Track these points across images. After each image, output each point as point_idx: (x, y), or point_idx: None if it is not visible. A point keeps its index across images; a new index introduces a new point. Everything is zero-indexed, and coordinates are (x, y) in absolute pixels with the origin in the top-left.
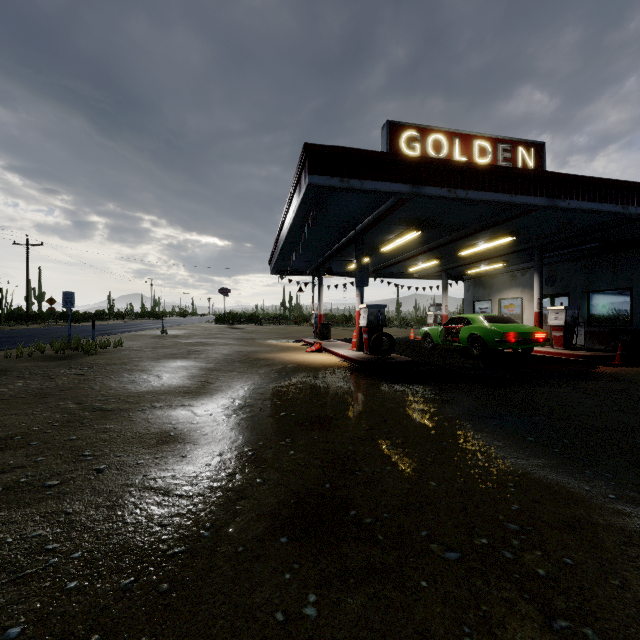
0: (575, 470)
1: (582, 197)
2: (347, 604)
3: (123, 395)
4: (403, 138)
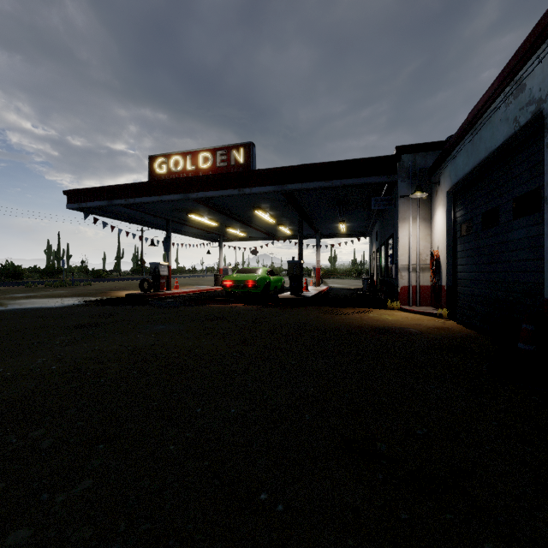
0: None
1: (208, 189)
2: None
3: None
4: (156, 164)
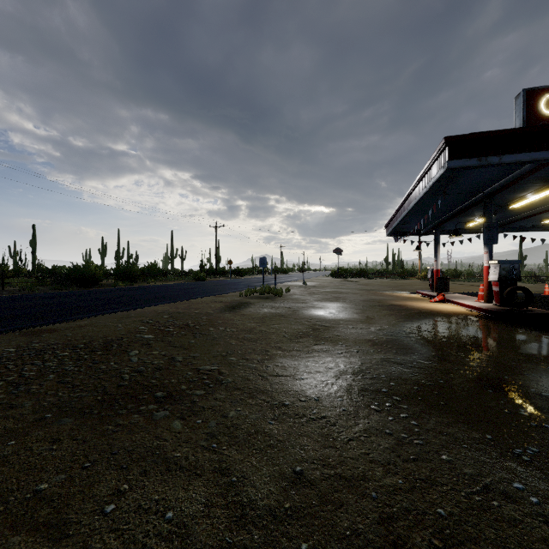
0: None
1: None
2: (545, 416)
3: (326, 320)
4: (542, 101)
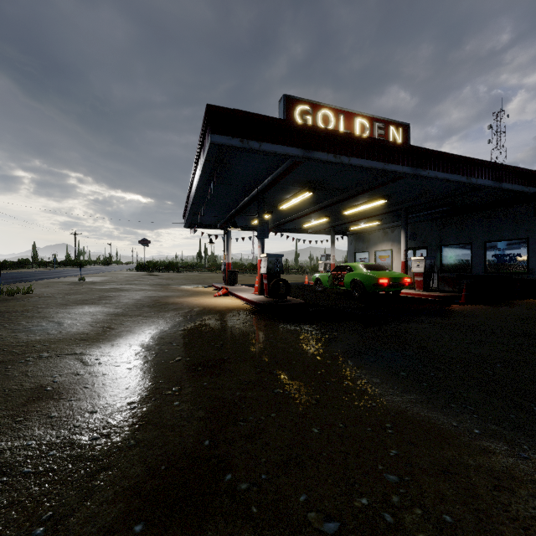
0: (443, 404)
1: (438, 168)
2: None
3: (9, 345)
4: (297, 111)
